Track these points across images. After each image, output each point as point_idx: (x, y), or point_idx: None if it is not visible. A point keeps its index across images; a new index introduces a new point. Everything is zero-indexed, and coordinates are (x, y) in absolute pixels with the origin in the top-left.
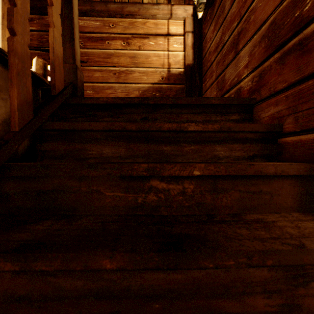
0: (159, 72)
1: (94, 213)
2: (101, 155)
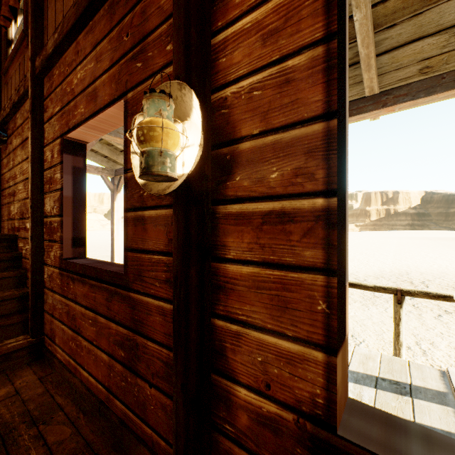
0: None
1: None
2: None
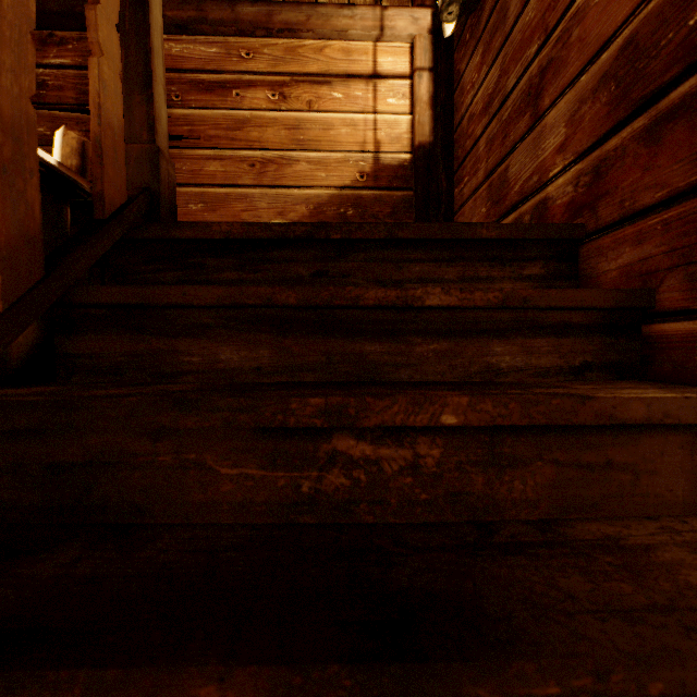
0: (354, 162)
1: (192, 519)
2: (214, 366)
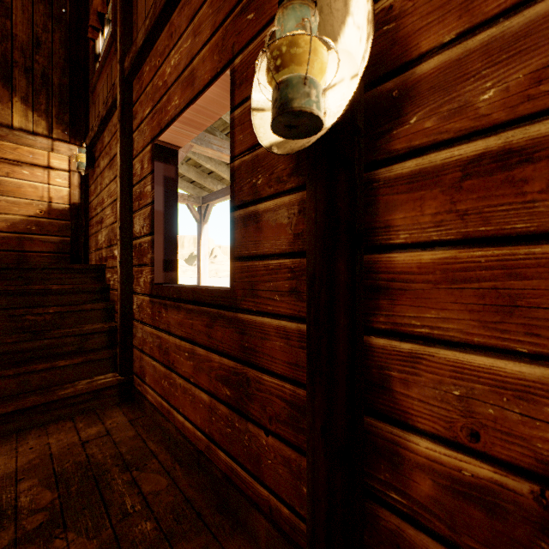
0: (36, 205)
1: None
2: None
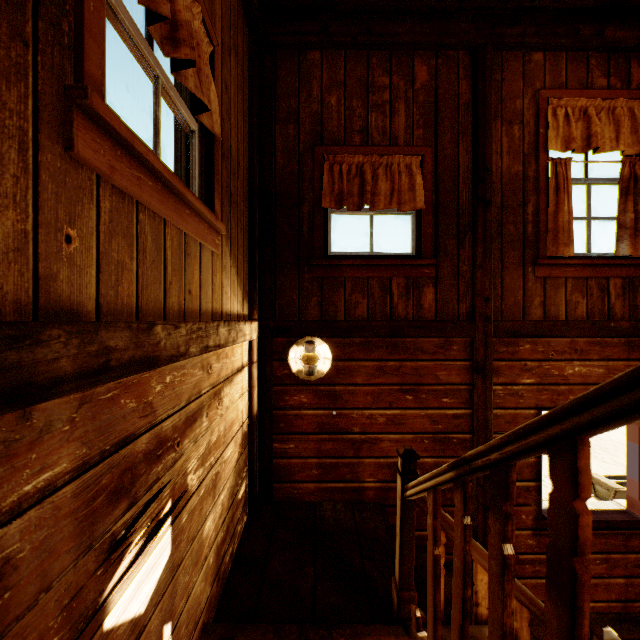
0: (238, 439)
1: None
2: None
